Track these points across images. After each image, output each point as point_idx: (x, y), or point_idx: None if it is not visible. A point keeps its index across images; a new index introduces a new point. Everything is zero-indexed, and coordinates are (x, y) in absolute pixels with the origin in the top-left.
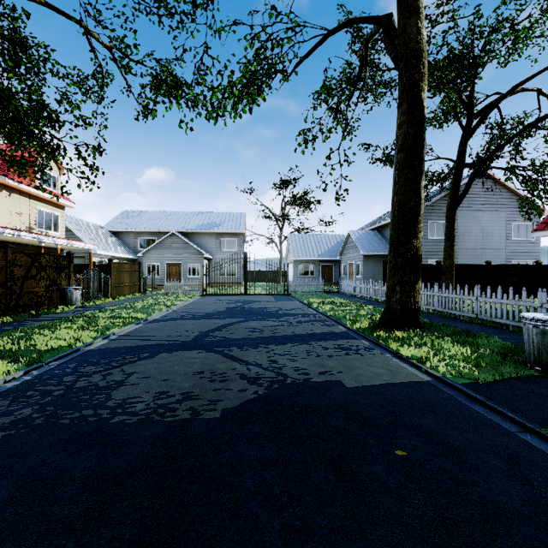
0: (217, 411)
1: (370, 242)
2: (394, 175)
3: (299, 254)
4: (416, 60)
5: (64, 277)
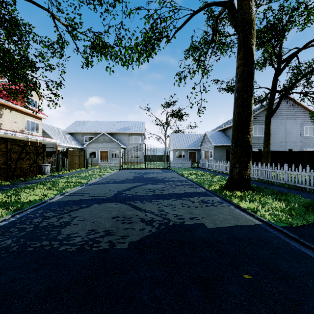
0: (126, 243)
1: (218, 138)
2: (234, 97)
3: (176, 145)
4: (249, 25)
5: (41, 159)
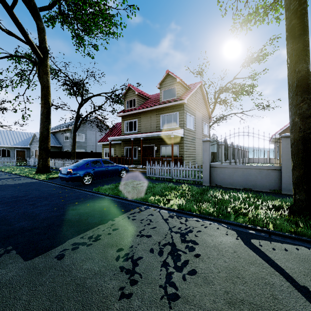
0: None
1: None
2: (40, 122)
3: None
4: (46, 89)
5: None
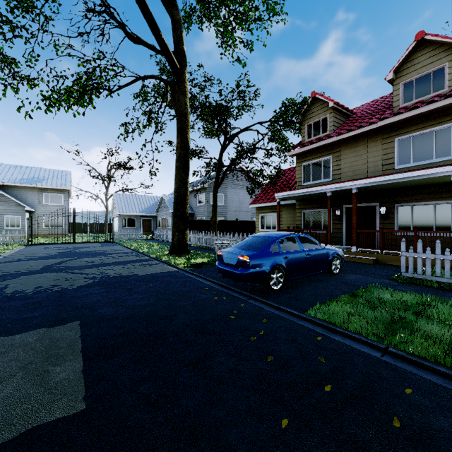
0: (75, 287)
1: None
2: (175, 173)
3: (123, 210)
4: (184, 118)
5: None
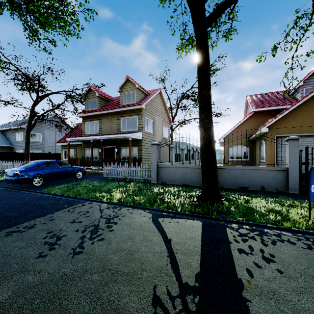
0: None
1: None
2: None
3: None
4: None
5: None
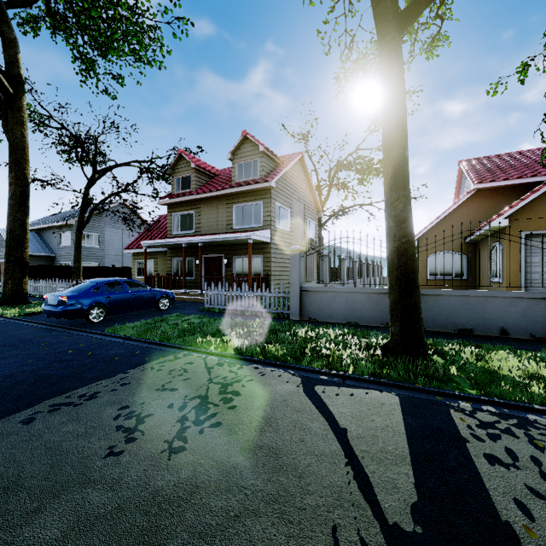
0: None
1: None
2: (8, 212)
3: None
4: (21, 151)
5: None
